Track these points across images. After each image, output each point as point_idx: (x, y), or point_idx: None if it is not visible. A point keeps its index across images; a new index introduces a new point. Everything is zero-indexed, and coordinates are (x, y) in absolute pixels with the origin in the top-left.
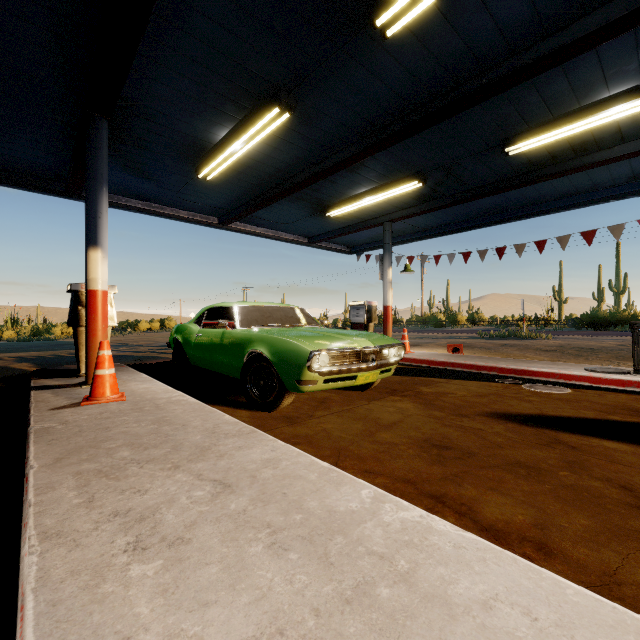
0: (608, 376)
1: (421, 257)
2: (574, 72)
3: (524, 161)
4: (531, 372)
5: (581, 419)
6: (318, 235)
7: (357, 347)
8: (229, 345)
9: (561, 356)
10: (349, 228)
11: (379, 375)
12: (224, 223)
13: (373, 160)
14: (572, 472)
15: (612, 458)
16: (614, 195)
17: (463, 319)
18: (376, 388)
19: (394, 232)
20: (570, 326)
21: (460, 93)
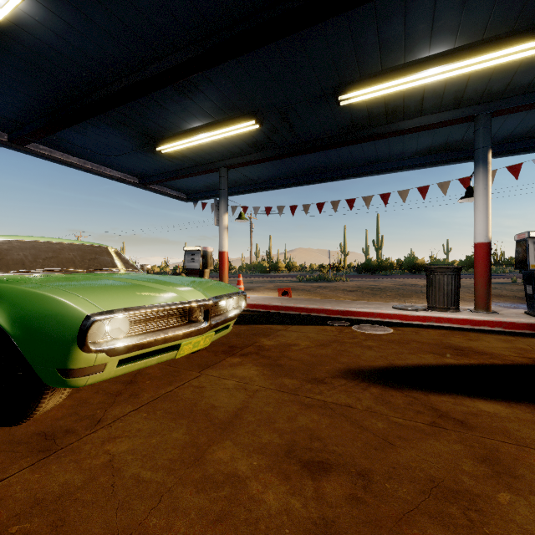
0: (414, 313)
1: (254, 208)
2: (412, 12)
3: (348, 119)
4: (354, 312)
5: (429, 367)
6: (150, 176)
7: (180, 302)
8: None
9: (363, 295)
10: (184, 171)
11: (214, 336)
12: (17, 141)
13: (208, 82)
14: (510, 490)
15: (513, 436)
16: (402, 166)
17: (283, 266)
18: (211, 346)
19: (229, 182)
20: (354, 271)
21: None
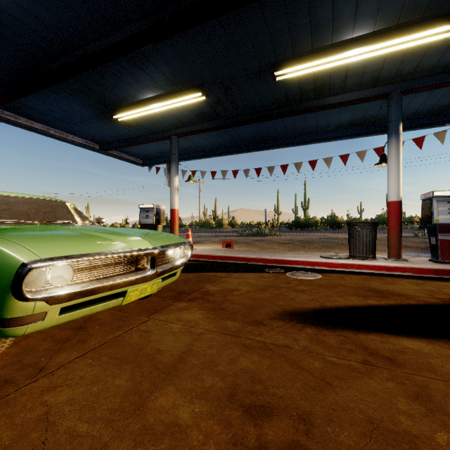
0: (338, 261)
1: (201, 172)
2: None
3: (282, 94)
4: (287, 261)
5: (355, 308)
6: (109, 142)
7: (125, 250)
8: None
9: (294, 247)
10: (139, 138)
11: (161, 283)
12: None
13: (159, 55)
14: (446, 429)
15: (438, 372)
16: (327, 137)
17: (226, 223)
18: (160, 292)
19: (180, 149)
20: (286, 228)
21: None
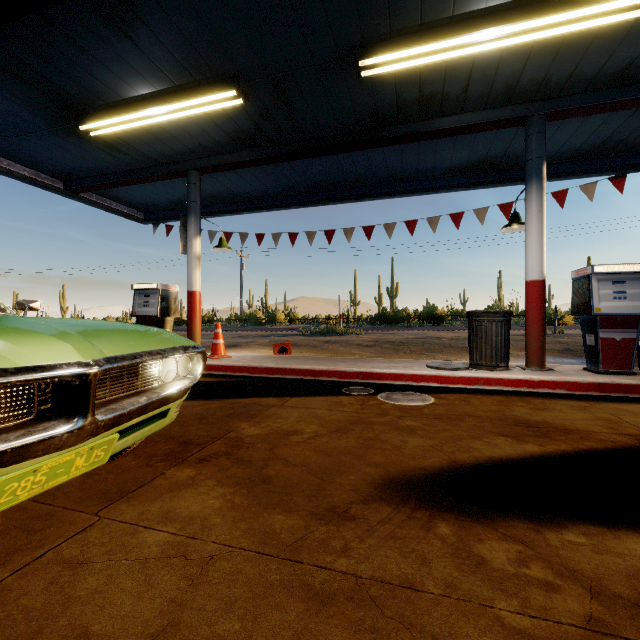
0: (456, 374)
1: (241, 234)
2: None
3: (370, 107)
4: (378, 375)
5: (511, 464)
6: (81, 179)
7: None
8: None
9: (383, 351)
10: (134, 173)
11: (125, 438)
12: None
13: (153, 6)
14: None
15: None
16: (431, 187)
17: (282, 317)
18: (146, 444)
19: (206, 197)
20: (367, 323)
21: None
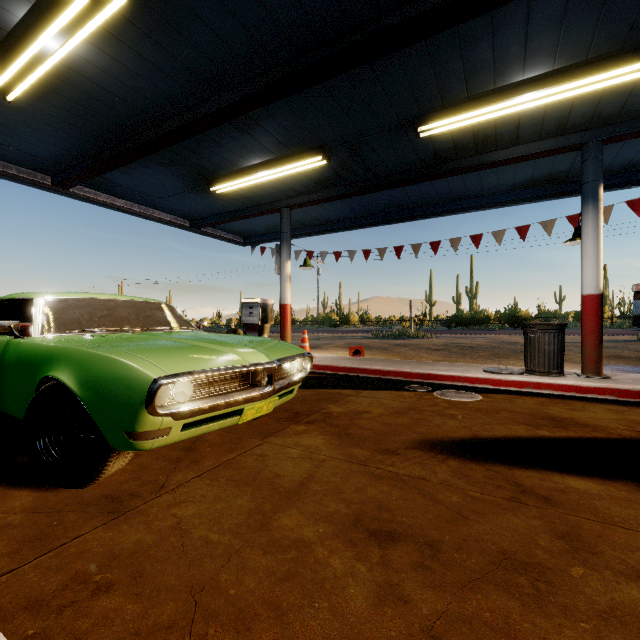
0: (508, 378)
1: (321, 252)
2: (501, 34)
3: (430, 151)
4: (437, 376)
5: (518, 440)
6: (203, 218)
7: (243, 365)
8: (12, 366)
9: (450, 355)
10: (241, 212)
11: (277, 401)
12: (61, 185)
13: (269, 117)
14: (585, 565)
15: (600, 514)
16: (497, 202)
17: (355, 319)
18: (273, 412)
19: (292, 223)
20: (442, 325)
21: (382, 25)
